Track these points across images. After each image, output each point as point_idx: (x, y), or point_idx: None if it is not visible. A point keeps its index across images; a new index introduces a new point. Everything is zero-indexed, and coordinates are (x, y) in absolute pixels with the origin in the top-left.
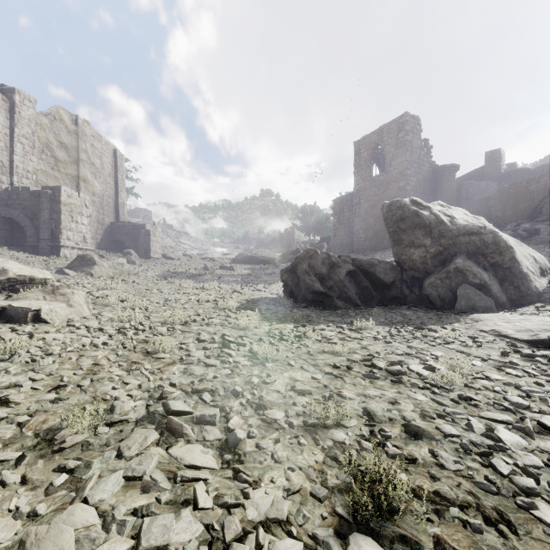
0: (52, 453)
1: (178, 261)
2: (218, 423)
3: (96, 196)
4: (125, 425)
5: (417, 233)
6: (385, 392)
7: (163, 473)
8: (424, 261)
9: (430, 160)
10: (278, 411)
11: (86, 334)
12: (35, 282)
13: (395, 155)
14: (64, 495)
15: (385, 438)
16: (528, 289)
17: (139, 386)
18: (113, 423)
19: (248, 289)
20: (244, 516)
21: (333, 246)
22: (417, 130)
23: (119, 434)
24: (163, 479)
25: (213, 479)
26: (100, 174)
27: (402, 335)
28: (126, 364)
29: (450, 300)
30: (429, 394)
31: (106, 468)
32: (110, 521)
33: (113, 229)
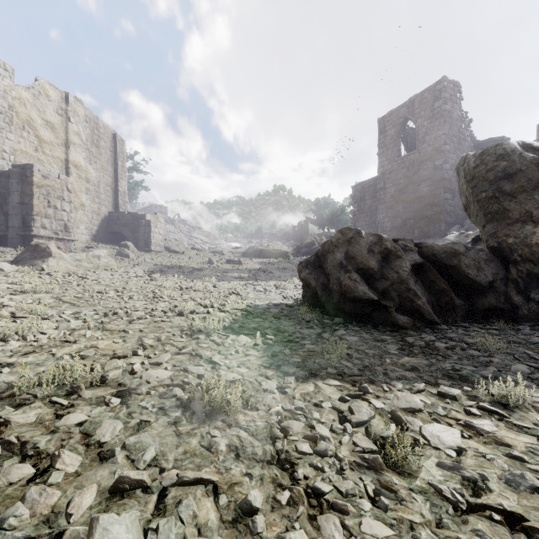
0: None
1: (182, 255)
2: None
3: (92, 183)
4: None
5: (538, 197)
6: None
7: None
8: None
9: (473, 134)
10: None
11: None
12: None
13: (430, 129)
14: None
15: None
16: None
17: None
18: None
19: (253, 289)
20: None
21: None
22: (457, 98)
23: None
24: None
25: None
26: (97, 160)
27: None
28: None
29: None
30: None
31: None
32: None
33: (111, 219)
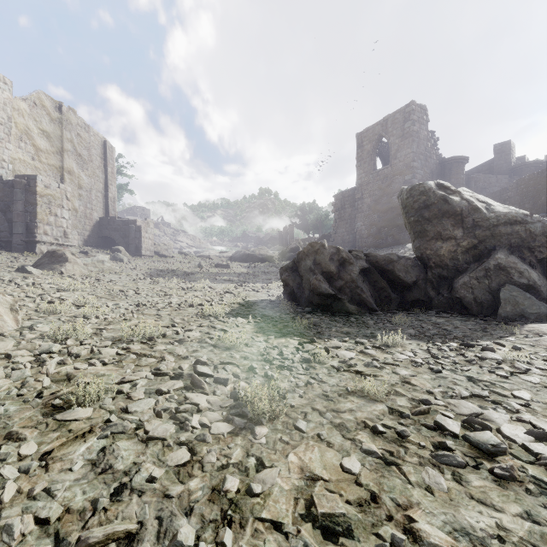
0: None
1: (171, 259)
2: None
3: (83, 189)
4: None
5: (445, 222)
6: (500, 515)
7: None
8: (454, 257)
9: (438, 152)
10: None
11: None
12: None
13: (401, 147)
14: None
15: None
16: None
17: None
18: None
19: (243, 289)
20: None
21: (334, 243)
22: (424, 120)
23: None
24: None
25: None
26: (88, 167)
27: (449, 357)
28: None
29: (490, 304)
30: None
31: None
32: None
33: (101, 224)
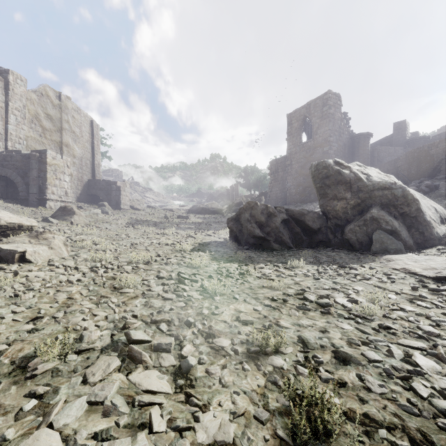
0: (25, 379)
1: (143, 212)
2: (173, 350)
3: (76, 158)
4: (91, 353)
5: (339, 188)
6: (316, 322)
7: (123, 397)
8: (345, 211)
9: (349, 129)
10: (224, 339)
11: (63, 272)
12: (23, 228)
13: (320, 125)
14: (32, 420)
15: (318, 364)
16: (430, 234)
17: (106, 317)
18: (80, 351)
19: (200, 234)
20: (194, 438)
21: (270, 199)
22: (338, 104)
23: (85, 361)
24: (123, 404)
25: (167, 403)
26: (80, 141)
27: (328, 273)
28: (96, 298)
29: (367, 243)
30: (353, 323)
31: (72, 393)
32: (72, 445)
33: (90, 185)
